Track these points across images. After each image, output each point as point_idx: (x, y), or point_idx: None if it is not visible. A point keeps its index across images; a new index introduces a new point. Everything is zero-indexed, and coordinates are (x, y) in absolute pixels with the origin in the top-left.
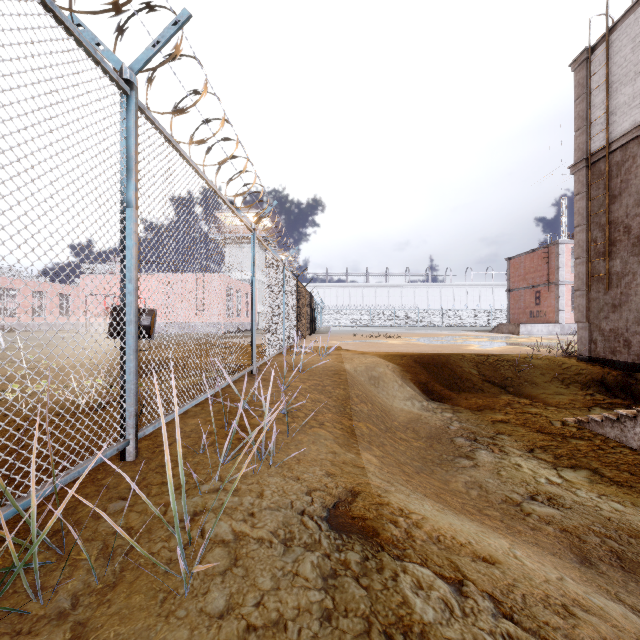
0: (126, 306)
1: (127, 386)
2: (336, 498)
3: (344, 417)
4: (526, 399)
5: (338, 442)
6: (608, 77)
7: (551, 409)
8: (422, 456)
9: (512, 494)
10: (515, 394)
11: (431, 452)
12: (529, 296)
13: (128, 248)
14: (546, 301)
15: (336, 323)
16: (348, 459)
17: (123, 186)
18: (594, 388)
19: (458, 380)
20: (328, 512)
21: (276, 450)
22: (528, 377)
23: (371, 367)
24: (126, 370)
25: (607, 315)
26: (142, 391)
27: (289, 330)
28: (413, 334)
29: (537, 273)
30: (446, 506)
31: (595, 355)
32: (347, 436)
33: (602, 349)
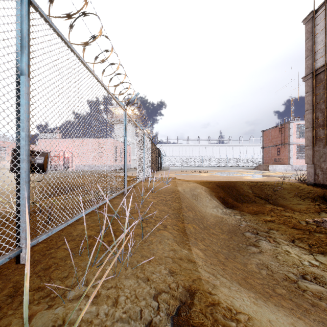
0: (20, 148)
1: (20, 208)
2: (178, 301)
3: (179, 221)
4: (281, 207)
5: (176, 241)
6: (326, 26)
7: (297, 213)
8: (227, 245)
9: (289, 274)
10: (274, 204)
11: (232, 242)
12: (274, 150)
13: (21, 105)
14: (283, 153)
15: (172, 165)
16: (183, 255)
17: (17, 58)
18: (319, 201)
19: (241, 196)
20: (172, 321)
21: (133, 251)
22: (280, 194)
23: (193, 189)
24: (20, 196)
25: (325, 160)
26: (36, 210)
27: (147, 168)
28: (213, 170)
29: (278, 138)
30: (255, 293)
31: (317, 182)
32: (181, 235)
33: (322, 179)
